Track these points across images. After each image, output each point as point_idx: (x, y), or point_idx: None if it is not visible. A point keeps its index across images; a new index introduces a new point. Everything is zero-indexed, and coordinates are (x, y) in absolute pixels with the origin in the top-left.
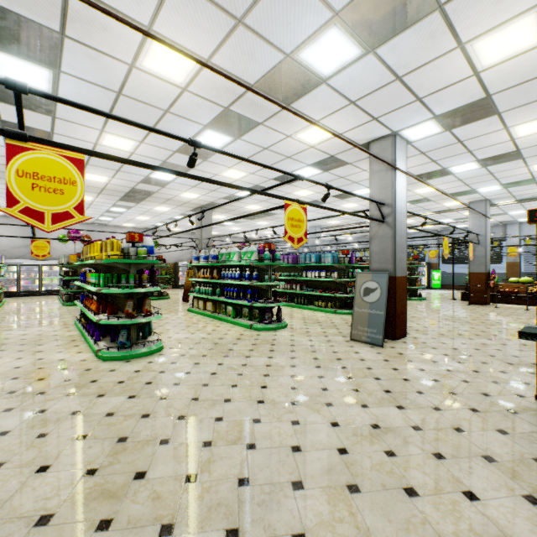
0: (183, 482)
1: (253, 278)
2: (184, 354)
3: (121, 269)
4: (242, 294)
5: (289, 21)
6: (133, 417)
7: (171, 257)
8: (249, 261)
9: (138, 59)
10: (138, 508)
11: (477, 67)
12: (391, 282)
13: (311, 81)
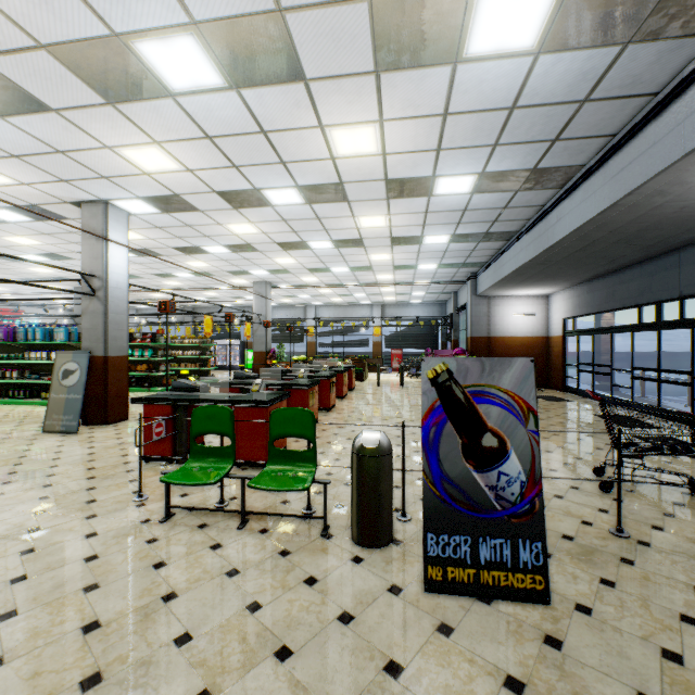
0: None
1: None
2: None
3: None
4: None
5: None
6: None
7: None
8: None
9: None
10: None
11: (143, 169)
12: (103, 362)
13: None
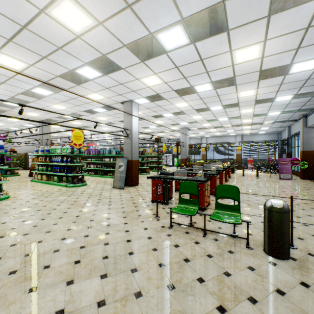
0: (10, 229)
1: (68, 161)
2: (22, 199)
3: None
4: (63, 170)
5: (67, 61)
6: None
7: (22, 149)
8: (66, 153)
9: None
10: None
11: (148, 85)
12: (130, 162)
13: (85, 79)
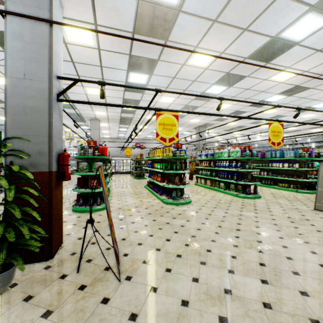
0: (230, 257)
1: (238, 166)
2: (203, 205)
3: (169, 161)
4: (230, 176)
5: (277, 20)
6: (193, 229)
7: None
8: (235, 157)
9: (187, 61)
10: (214, 261)
11: None
12: None
13: (287, 46)
